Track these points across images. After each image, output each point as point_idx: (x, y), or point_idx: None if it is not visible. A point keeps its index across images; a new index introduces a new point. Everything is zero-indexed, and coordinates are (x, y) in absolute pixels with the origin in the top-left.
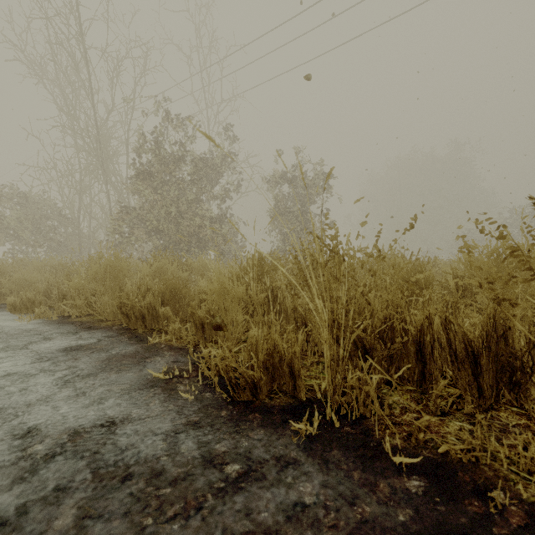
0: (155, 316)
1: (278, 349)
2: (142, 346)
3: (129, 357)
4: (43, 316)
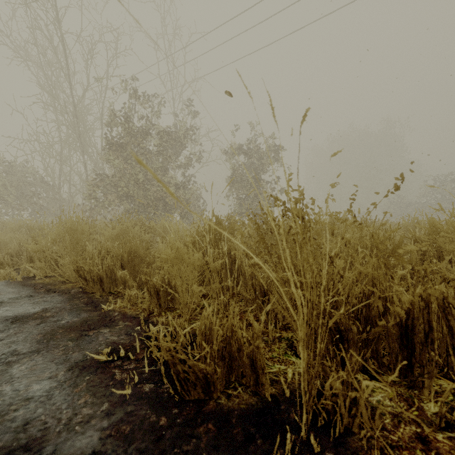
0: (113, 279)
1: (237, 335)
2: (95, 314)
3: (77, 329)
4: (8, 277)
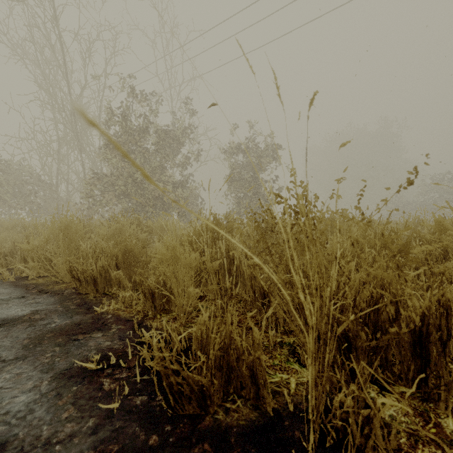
0: (108, 280)
1: (236, 343)
2: (87, 316)
3: (67, 333)
4: (0, 277)
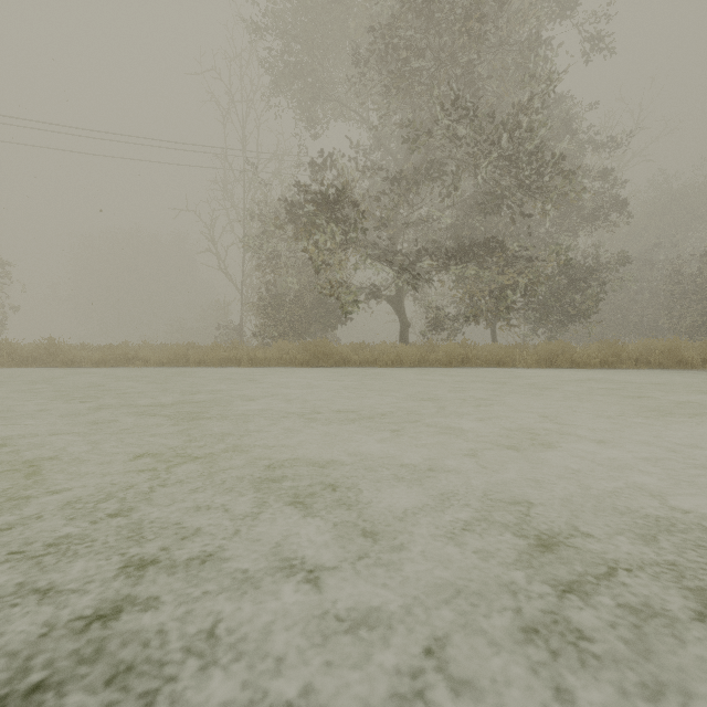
0: None
1: None
2: None
3: None
4: None
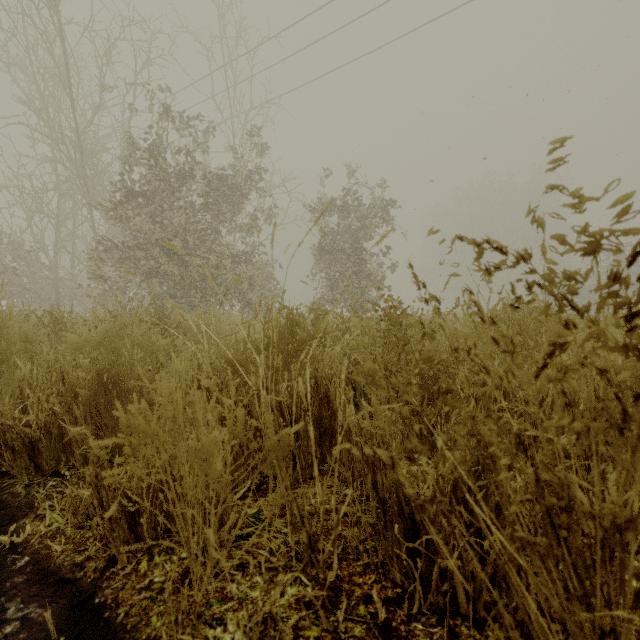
0: (66, 442)
1: None
2: None
3: None
4: None
